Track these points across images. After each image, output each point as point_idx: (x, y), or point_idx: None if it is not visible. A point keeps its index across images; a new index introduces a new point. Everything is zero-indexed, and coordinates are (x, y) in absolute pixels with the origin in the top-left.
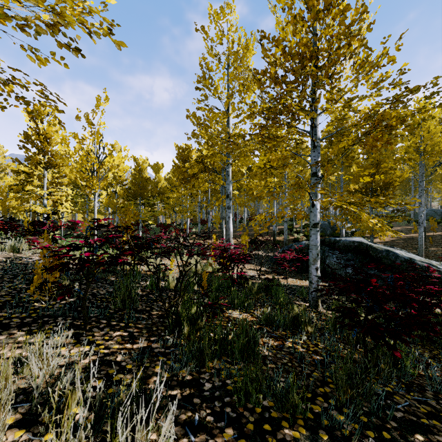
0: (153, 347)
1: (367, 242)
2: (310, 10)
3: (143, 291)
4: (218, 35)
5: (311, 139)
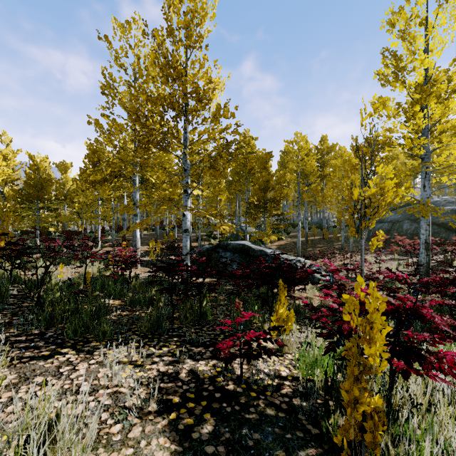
0: (14, 322)
1: (249, 244)
2: (162, 76)
3: (21, 292)
4: (123, 49)
5: (183, 164)
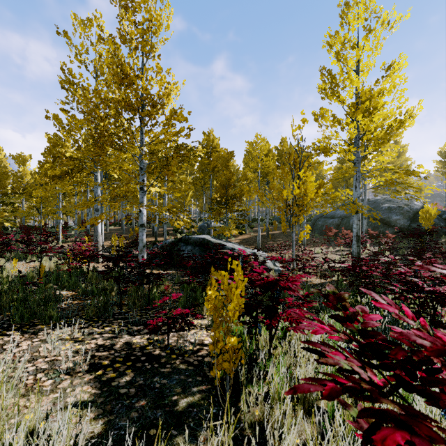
0: None
1: (209, 238)
2: (115, 82)
3: None
4: (83, 45)
5: (140, 163)
